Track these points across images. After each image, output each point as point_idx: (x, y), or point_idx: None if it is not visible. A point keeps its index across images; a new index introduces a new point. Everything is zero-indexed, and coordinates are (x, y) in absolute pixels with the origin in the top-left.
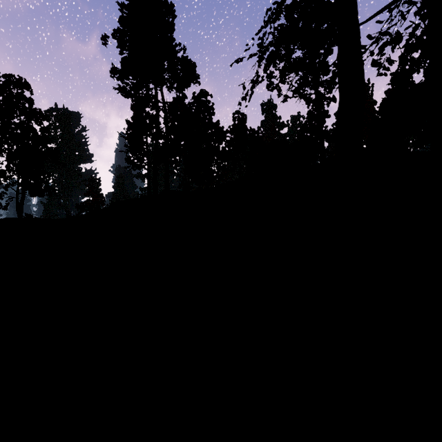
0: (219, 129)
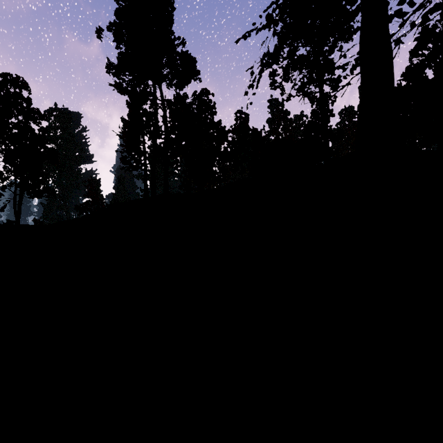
0: (221, 129)
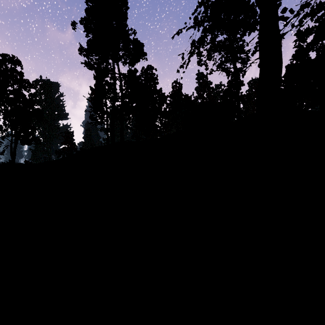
0: (161, 94)
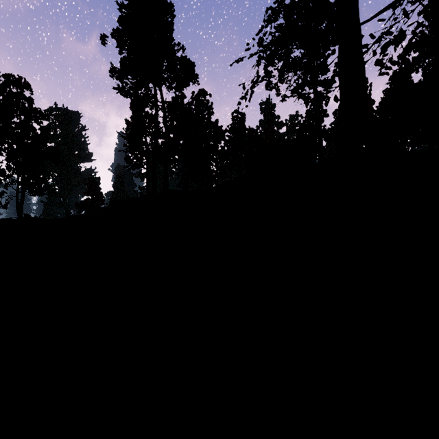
0: (218, 128)
